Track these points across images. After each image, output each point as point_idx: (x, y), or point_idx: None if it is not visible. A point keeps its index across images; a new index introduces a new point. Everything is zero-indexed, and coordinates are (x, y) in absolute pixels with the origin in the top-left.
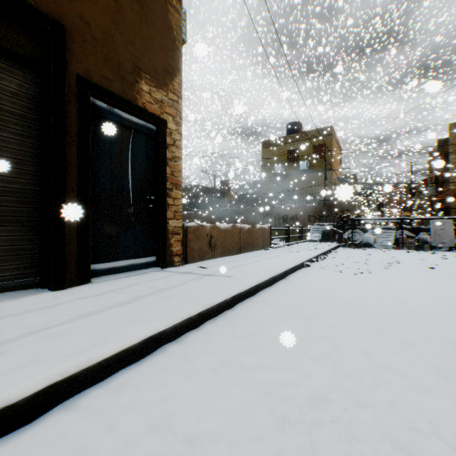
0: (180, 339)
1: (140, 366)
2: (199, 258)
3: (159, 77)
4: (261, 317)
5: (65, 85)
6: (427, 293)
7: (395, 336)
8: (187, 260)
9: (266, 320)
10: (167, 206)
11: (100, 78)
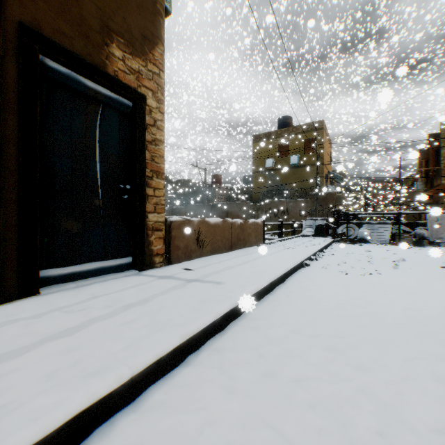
0: (141, 399)
1: None
2: (185, 257)
3: (135, 43)
4: (264, 348)
5: (0, 32)
6: None
7: None
8: (171, 260)
9: (271, 354)
10: (145, 198)
11: (54, 32)
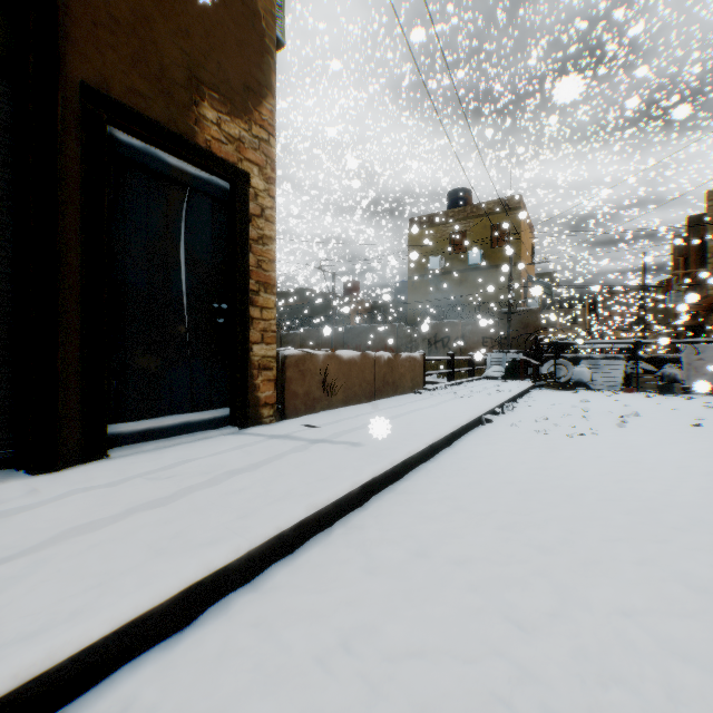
0: (260, 579)
1: (171, 651)
2: (305, 409)
3: (235, 97)
4: (416, 526)
5: (59, 99)
6: (706, 473)
7: (676, 571)
8: (285, 413)
9: (426, 533)
10: (249, 322)
11: (125, 92)
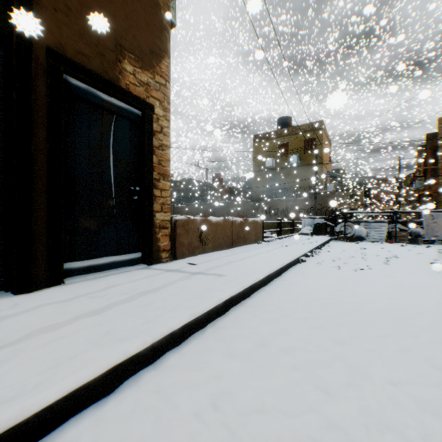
0: (159, 361)
1: (101, 409)
2: (188, 253)
3: (144, 57)
4: (259, 327)
5: (32, 57)
6: (440, 293)
7: (424, 356)
8: (176, 256)
9: (265, 331)
10: (153, 198)
11: (75, 53)
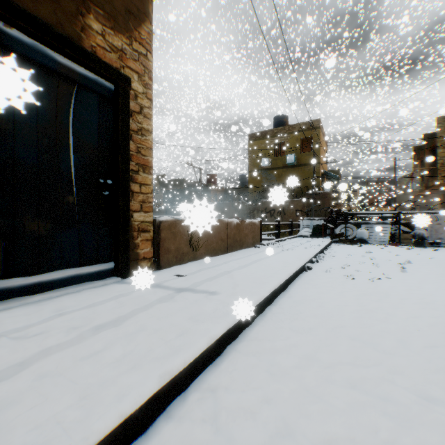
0: None
1: None
2: (176, 261)
3: (118, 17)
4: (271, 386)
5: None
6: None
7: None
8: (160, 264)
9: (282, 396)
10: (130, 194)
11: None
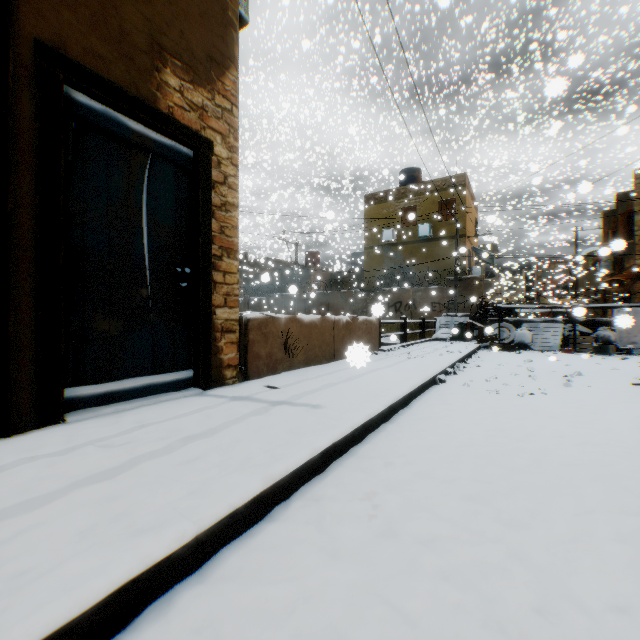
0: (210, 565)
1: None
2: (267, 370)
3: (198, 66)
4: (379, 497)
5: (10, 55)
6: None
7: None
8: (248, 374)
9: (390, 505)
10: (212, 286)
11: (84, 54)
